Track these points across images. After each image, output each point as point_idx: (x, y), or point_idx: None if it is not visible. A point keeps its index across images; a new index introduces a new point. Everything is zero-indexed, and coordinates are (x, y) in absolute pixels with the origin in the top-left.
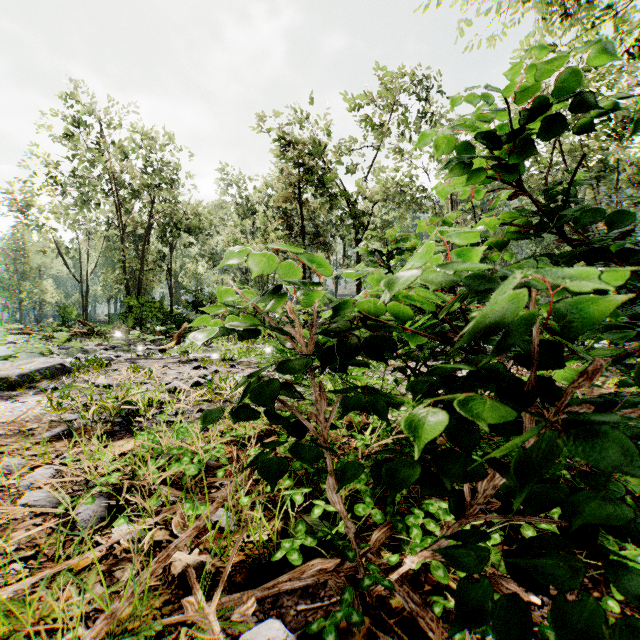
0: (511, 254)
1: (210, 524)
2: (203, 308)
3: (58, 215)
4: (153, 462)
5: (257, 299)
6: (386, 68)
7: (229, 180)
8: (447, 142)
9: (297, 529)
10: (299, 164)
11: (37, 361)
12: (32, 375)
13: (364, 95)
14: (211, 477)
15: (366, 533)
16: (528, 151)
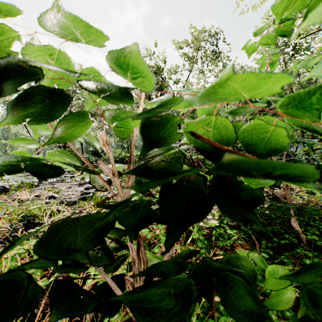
0: None
1: None
2: (7, 141)
3: None
4: None
5: (25, 115)
6: (194, 28)
7: None
8: None
9: None
10: None
11: None
12: None
13: (182, 42)
14: None
15: None
16: None
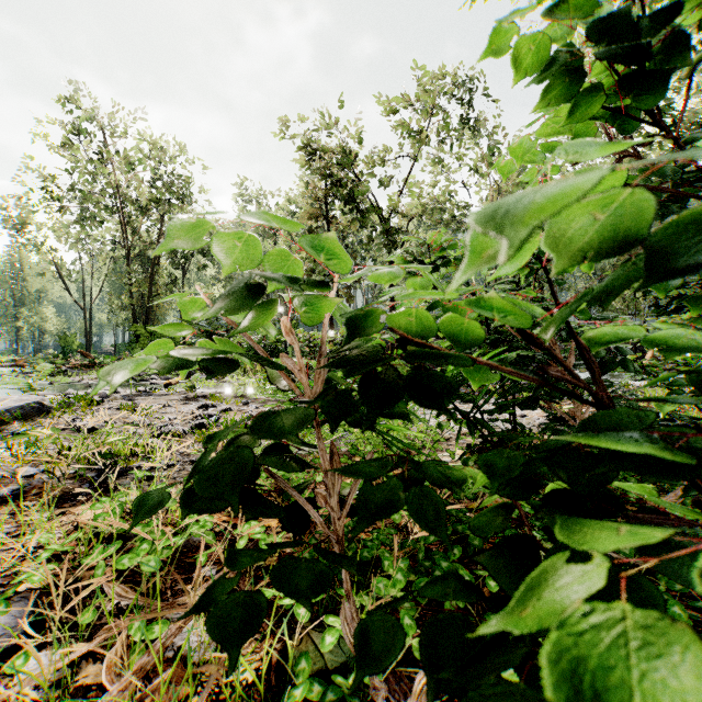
0: (589, 263)
1: (161, 664)
2: (155, 328)
3: (59, 234)
4: (100, 549)
5: (222, 309)
6: (423, 68)
7: (249, 196)
8: (542, 44)
9: (298, 667)
10: (326, 176)
11: (10, 399)
12: (1, 416)
13: (398, 98)
14: (191, 563)
15: (404, 667)
16: (684, 54)
